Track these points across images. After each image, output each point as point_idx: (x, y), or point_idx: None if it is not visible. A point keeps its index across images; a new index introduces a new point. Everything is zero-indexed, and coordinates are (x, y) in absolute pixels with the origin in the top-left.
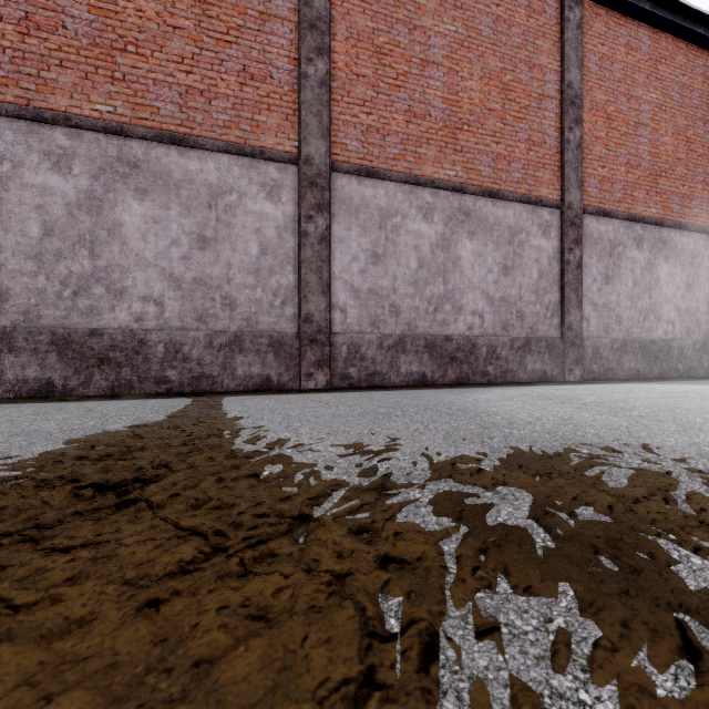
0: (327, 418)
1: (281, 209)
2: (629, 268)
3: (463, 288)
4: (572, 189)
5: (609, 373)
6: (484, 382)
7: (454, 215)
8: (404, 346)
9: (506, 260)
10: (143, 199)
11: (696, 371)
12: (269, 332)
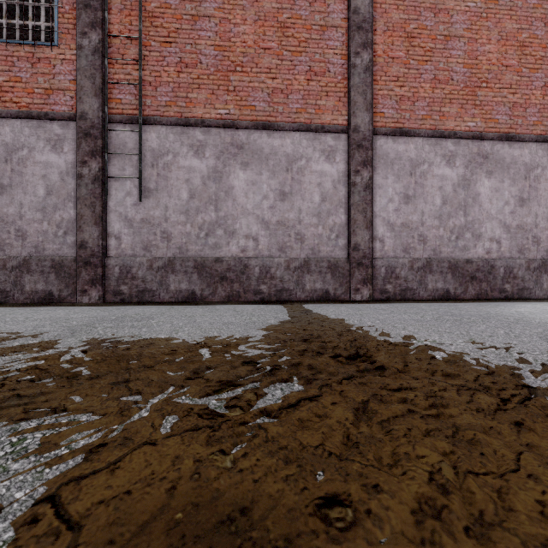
0: (413, 321)
1: (336, 167)
2: None
3: (482, 219)
4: None
5: None
6: (501, 298)
7: (474, 159)
8: (431, 267)
9: (522, 193)
10: (246, 169)
11: None
12: (327, 258)
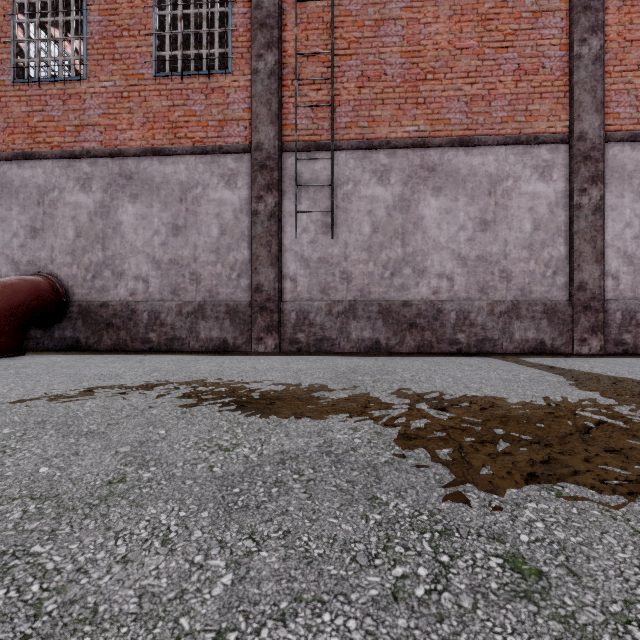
0: None
1: (552, 187)
2: None
3: None
4: None
5: None
6: None
7: None
8: None
9: None
10: (438, 196)
11: None
12: (542, 301)
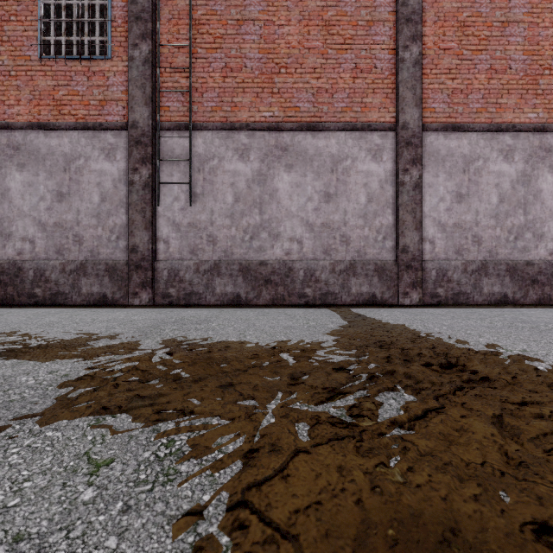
0: (485, 328)
1: (383, 167)
2: None
3: (544, 217)
4: None
5: None
6: None
7: (535, 153)
8: (486, 270)
9: None
10: (290, 172)
11: None
12: (374, 261)
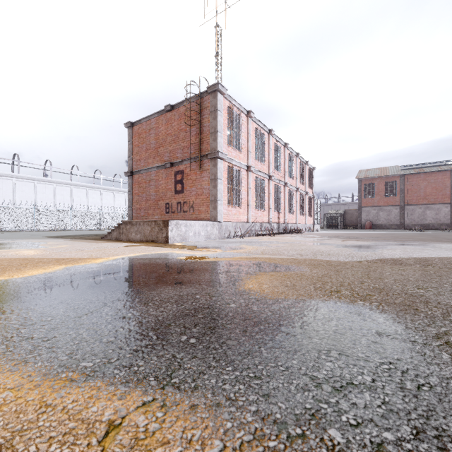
0: None
1: (448, 209)
2: None
3: None
4: None
5: None
6: None
7: None
8: None
9: None
10: (429, 210)
11: None
12: (446, 223)
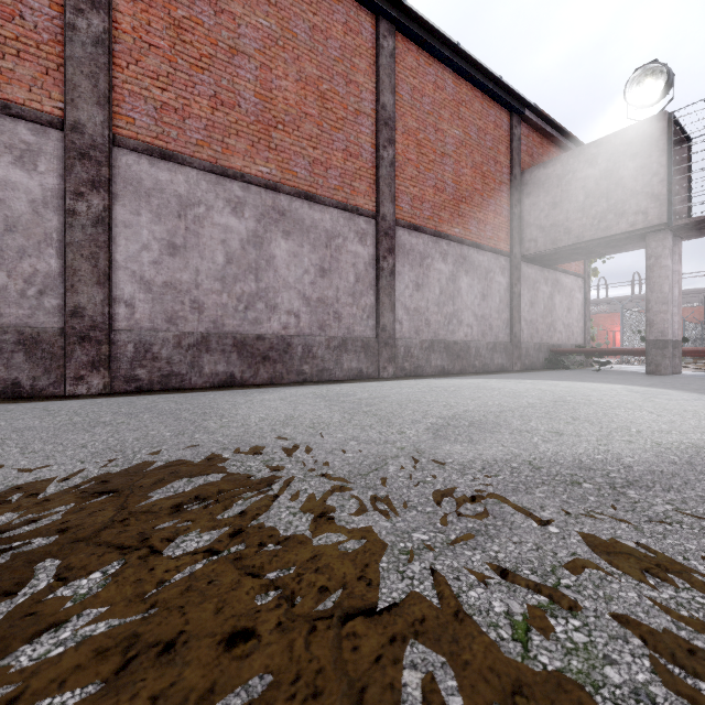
0: (1, 433)
1: (39, 180)
2: (437, 278)
3: (278, 287)
4: (386, 203)
5: (419, 370)
6: (300, 381)
7: (268, 213)
8: (209, 345)
9: (324, 263)
10: None
11: (489, 367)
12: (19, 327)
